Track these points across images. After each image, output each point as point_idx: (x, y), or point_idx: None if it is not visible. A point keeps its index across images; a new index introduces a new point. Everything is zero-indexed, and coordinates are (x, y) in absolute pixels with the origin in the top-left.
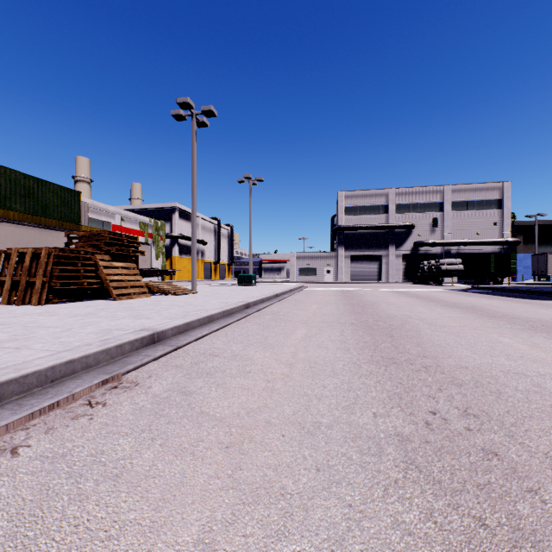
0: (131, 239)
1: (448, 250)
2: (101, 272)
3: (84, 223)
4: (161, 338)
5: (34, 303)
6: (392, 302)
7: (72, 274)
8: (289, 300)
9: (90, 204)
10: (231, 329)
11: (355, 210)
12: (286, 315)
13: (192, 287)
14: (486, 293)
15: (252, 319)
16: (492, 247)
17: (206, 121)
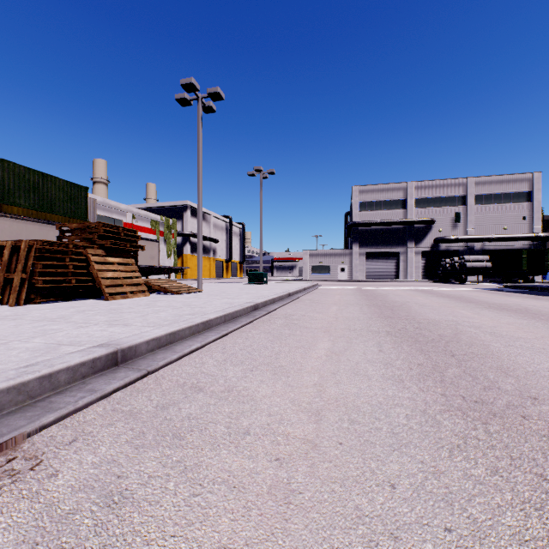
0: (130, 232)
1: (471, 246)
2: (92, 268)
3: (93, 220)
4: (129, 357)
5: (11, 303)
6: (422, 303)
7: (58, 270)
8: (303, 300)
9: (102, 202)
10: (232, 339)
11: (371, 206)
12: (302, 319)
13: (198, 285)
14: (526, 293)
15: (260, 325)
16: (521, 242)
17: (213, 105)
